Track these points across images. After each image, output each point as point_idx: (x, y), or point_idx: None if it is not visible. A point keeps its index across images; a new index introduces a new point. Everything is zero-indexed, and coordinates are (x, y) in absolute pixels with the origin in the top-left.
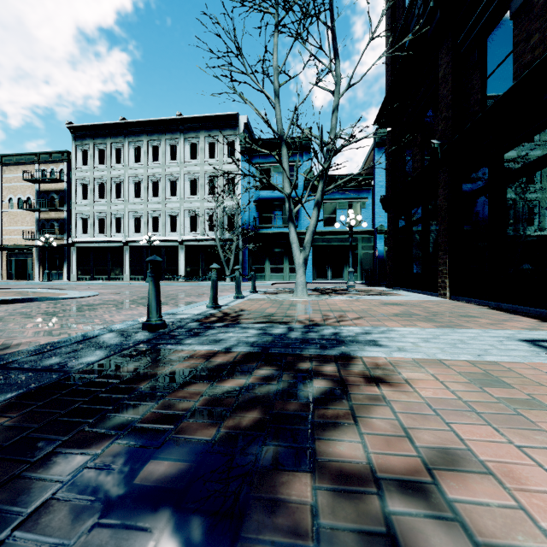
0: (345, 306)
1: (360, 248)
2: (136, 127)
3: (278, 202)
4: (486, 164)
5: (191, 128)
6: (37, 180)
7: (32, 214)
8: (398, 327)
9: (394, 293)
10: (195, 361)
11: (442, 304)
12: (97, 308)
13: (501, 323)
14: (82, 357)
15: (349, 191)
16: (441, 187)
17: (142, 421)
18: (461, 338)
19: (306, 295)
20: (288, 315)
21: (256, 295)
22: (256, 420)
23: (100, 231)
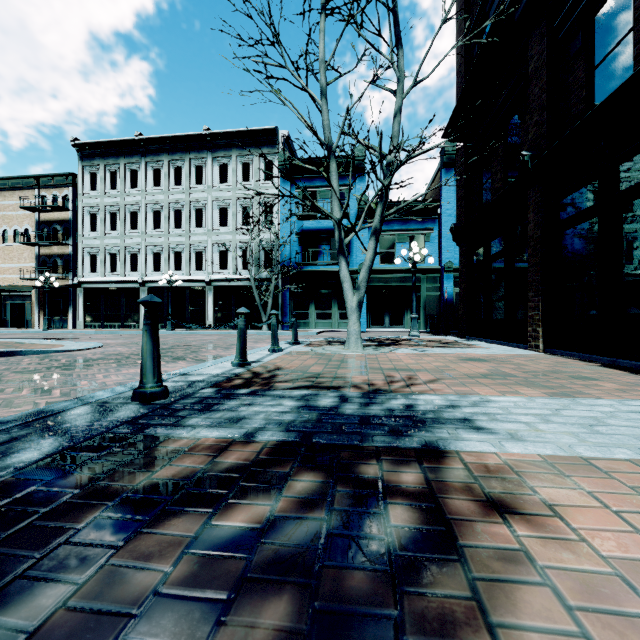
0: (413, 362)
1: (424, 289)
2: (155, 145)
3: (325, 235)
4: (594, 179)
5: (220, 146)
6: (36, 208)
7: (31, 249)
8: (495, 396)
9: (470, 345)
10: (194, 459)
11: (537, 360)
12: (92, 365)
13: (632, 388)
14: (15, 453)
15: (410, 221)
16: (532, 211)
17: (39, 634)
18: (593, 414)
19: (361, 347)
20: (339, 376)
21: (298, 347)
22: (282, 632)
23: (112, 269)
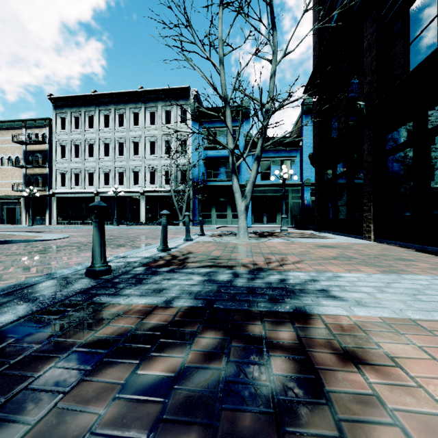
0: (284, 248)
1: (290, 198)
2: (105, 98)
3: (222, 160)
4: (410, 120)
5: (150, 99)
6: (24, 142)
7: (20, 170)
8: (343, 273)
9: (322, 236)
10: (127, 320)
11: (370, 247)
12: (60, 250)
13: None
14: None
15: (281, 151)
16: (366, 143)
17: None
18: (415, 286)
19: (247, 238)
20: (232, 258)
21: (204, 237)
22: None
23: (76, 184)
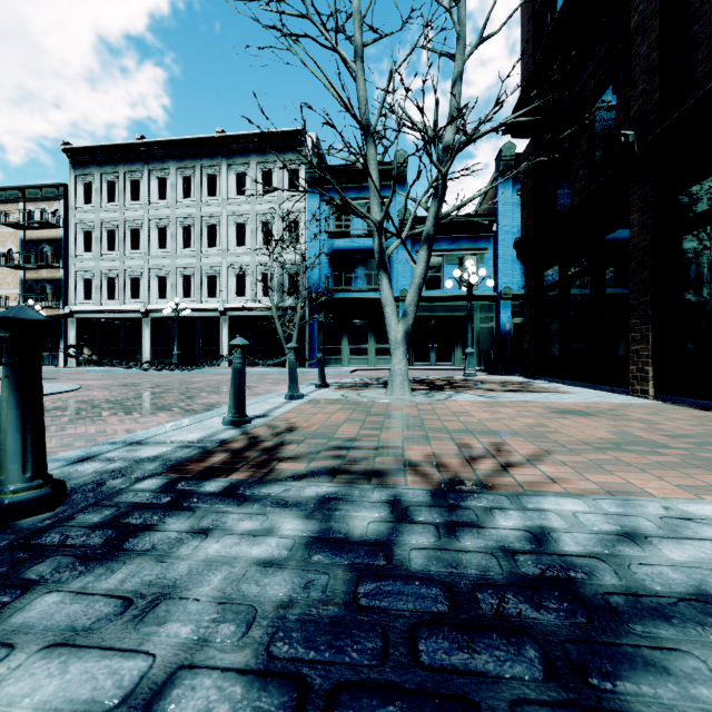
0: (487, 417)
1: (476, 320)
2: (160, 150)
3: (360, 256)
4: None
5: (237, 151)
6: (21, 225)
7: (16, 273)
8: (687, 501)
9: (545, 387)
10: None
11: (660, 412)
12: None
13: None
14: None
15: (460, 240)
16: (636, 211)
17: None
18: None
19: (408, 392)
20: (384, 446)
21: (325, 391)
22: None
23: (109, 296)
